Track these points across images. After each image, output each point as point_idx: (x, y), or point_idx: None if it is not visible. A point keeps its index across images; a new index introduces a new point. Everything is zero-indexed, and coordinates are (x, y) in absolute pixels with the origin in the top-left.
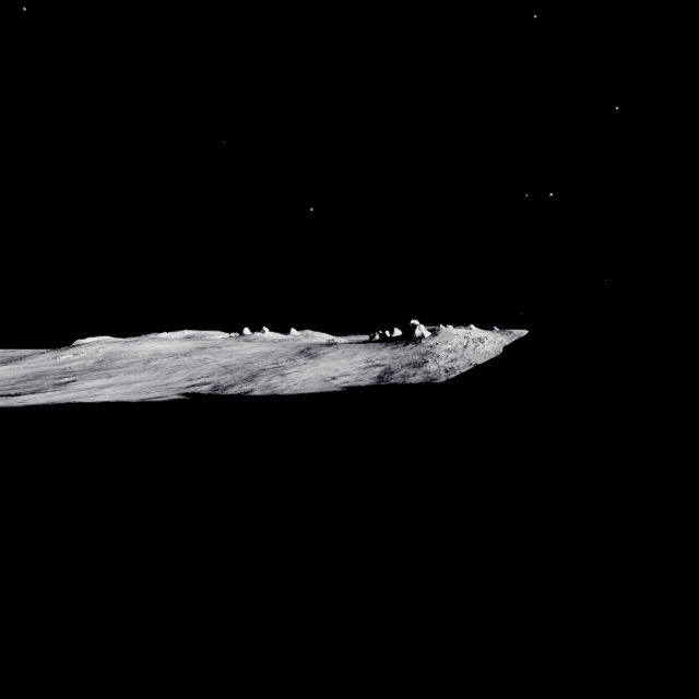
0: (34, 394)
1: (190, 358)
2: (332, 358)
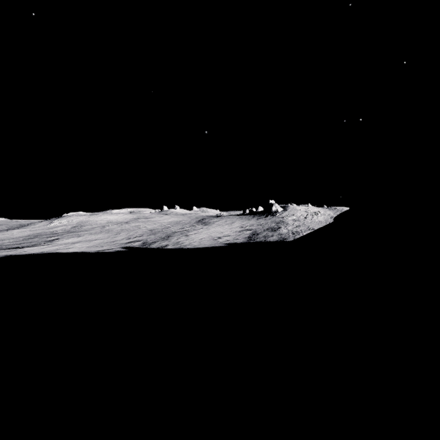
0: (32, 247)
1: (129, 225)
2: (218, 225)
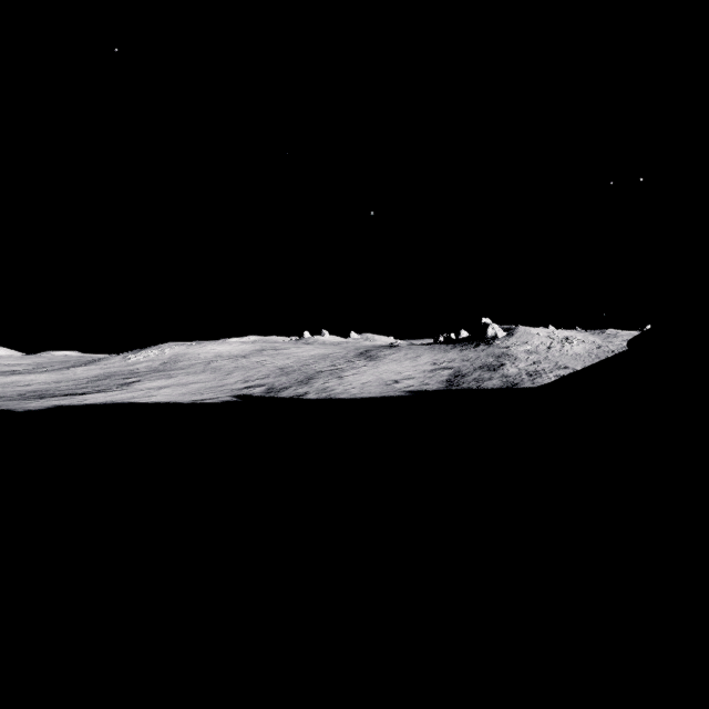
0: (98, 394)
1: (248, 360)
2: (394, 360)
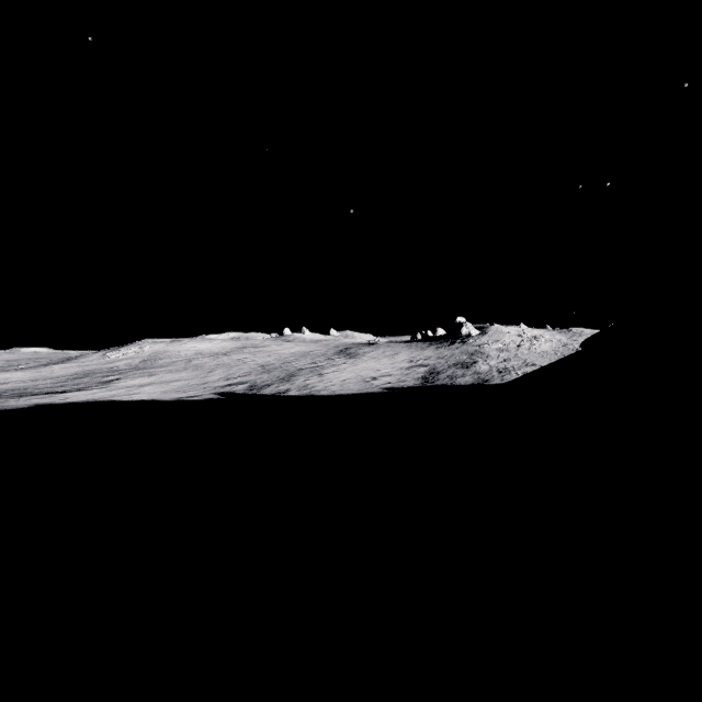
0: (78, 392)
1: (230, 358)
2: (372, 358)
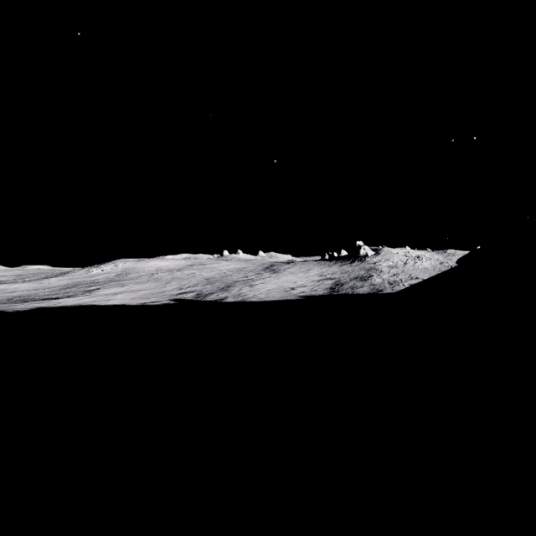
0: (68, 298)
1: (182, 273)
2: (291, 273)
